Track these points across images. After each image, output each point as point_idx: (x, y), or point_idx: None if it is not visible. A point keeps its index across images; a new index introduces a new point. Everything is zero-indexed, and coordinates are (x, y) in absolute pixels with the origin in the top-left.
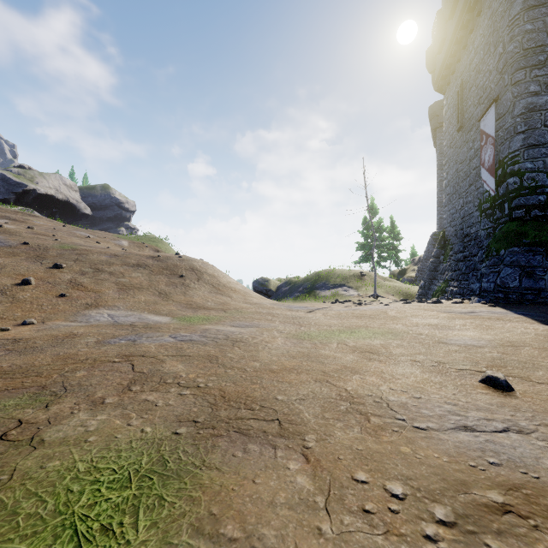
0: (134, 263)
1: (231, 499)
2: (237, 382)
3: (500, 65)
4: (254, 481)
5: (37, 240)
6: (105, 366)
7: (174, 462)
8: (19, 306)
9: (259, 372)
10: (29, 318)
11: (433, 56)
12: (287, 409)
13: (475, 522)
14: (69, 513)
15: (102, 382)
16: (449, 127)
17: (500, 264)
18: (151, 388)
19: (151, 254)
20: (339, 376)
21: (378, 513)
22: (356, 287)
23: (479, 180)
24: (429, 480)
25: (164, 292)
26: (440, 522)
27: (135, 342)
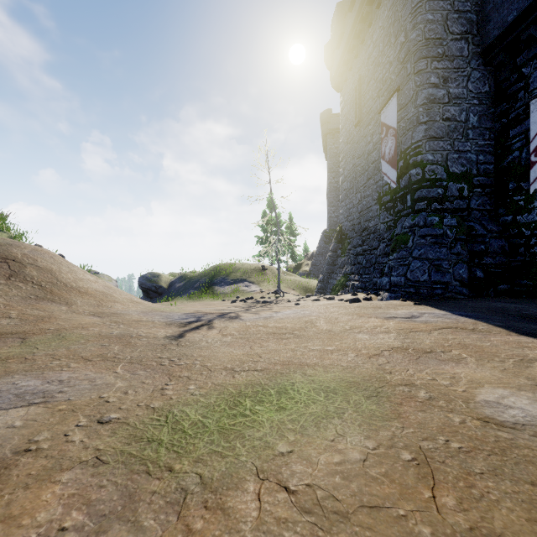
0: None
1: None
2: None
3: (402, 55)
4: None
5: None
6: None
7: None
8: None
9: None
10: None
11: (331, 53)
12: None
13: None
14: None
15: None
16: (346, 123)
17: (409, 256)
18: None
19: None
20: None
21: None
22: (258, 282)
23: (379, 173)
24: None
25: None
26: None
27: None
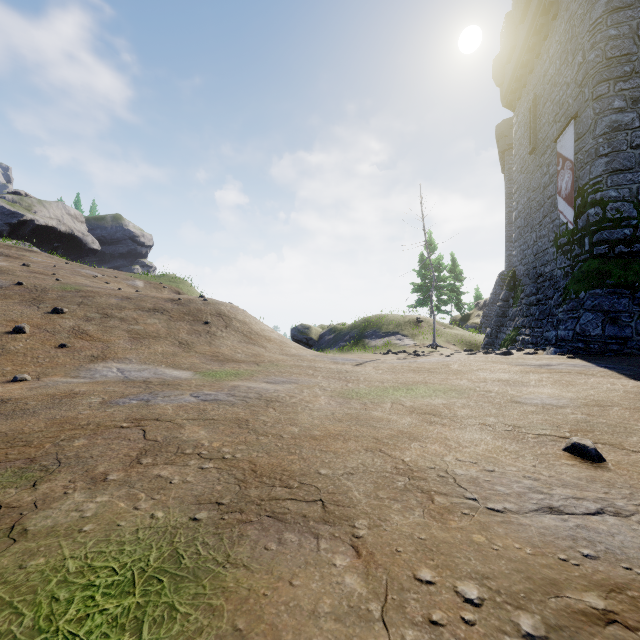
0: (149, 307)
1: (262, 608)
2: (271, 452)
3: (579, 77)
4: (291, 583)
5: (33, 279)
6: (111, 432)
7: (190, 558)
8: (9, 359)
9: (298, 440)
10: (21, 373)
11: (501, 67)
12: (332, 487)
13: (572, 637)
14: (52, 630)
15: (105, 453)
16: (520, 149)
17: (580, 308)
18: (165, 460)
19: (171, 297)
20: (395, 444)
21: (448, 625)
22: (412, 335)
23: (555, 210)
24: (510, 579)
25: (186, 342)
26: (528, 637)
27: (149, 403)
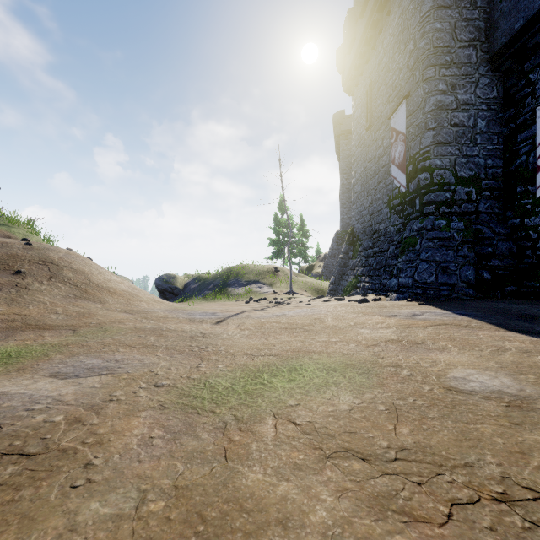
0: None
1: None
2: None
3: (411, 62)
4: None
5: None
6: None
7: None
8: None
9: None
10: None
11: (343, 57)
12: None
13: None
14: None
15: None
16: (358, 127)
17: (417, 259)
18: None
19: None
20: None
21: None
22: (271, 283)
23: (389, 177)
24: None
25: None
26: None
27: None
